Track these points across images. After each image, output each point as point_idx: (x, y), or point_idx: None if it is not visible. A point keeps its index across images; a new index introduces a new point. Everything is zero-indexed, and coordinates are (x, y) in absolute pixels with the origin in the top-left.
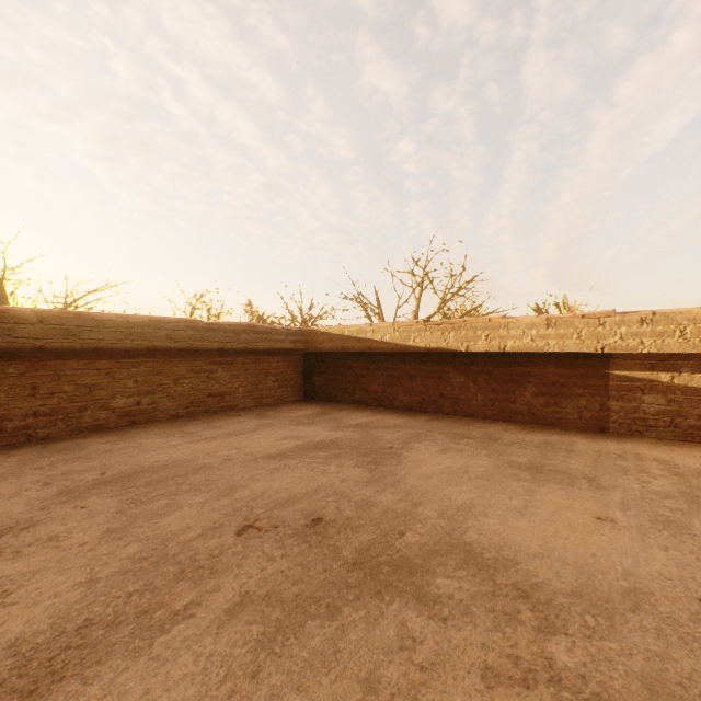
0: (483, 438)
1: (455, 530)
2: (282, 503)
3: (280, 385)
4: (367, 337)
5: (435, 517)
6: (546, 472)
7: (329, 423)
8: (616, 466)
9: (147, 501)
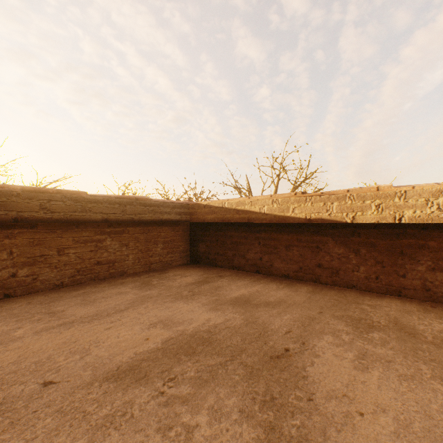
0: (395, 329)
1: None
2: None
3: (169, 251)
4: (245, 209)
5: None
6: None
7: (208, 296)
8: None
9: None
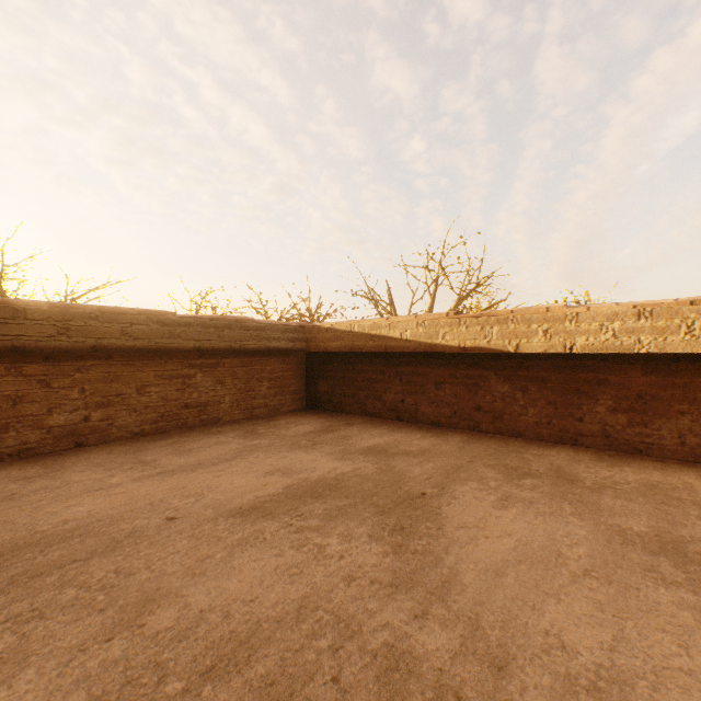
0: (552, 476)
1: None
2: (226, 655)
3: (277, 391)
4: (382, 334)
5: None
6: (700, 560)
7: (333, 446)
8: None
9: None
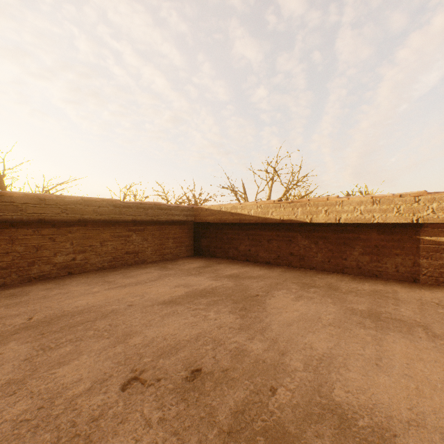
0: (326, 287)
1: (322, 386)
2: (167, 351)
3: (177, 245)
4: (238, 212)
5: (301, 369)
6: (384, 320)
7: (210, 274)
8: (439, 314)
9: (54, 347)
